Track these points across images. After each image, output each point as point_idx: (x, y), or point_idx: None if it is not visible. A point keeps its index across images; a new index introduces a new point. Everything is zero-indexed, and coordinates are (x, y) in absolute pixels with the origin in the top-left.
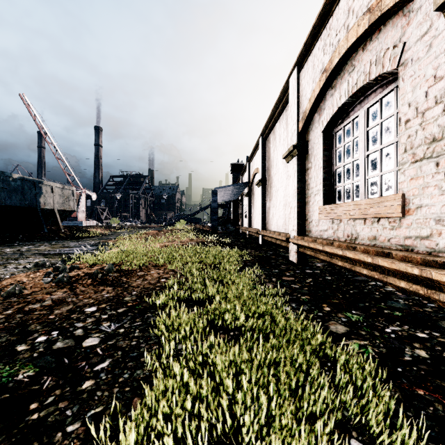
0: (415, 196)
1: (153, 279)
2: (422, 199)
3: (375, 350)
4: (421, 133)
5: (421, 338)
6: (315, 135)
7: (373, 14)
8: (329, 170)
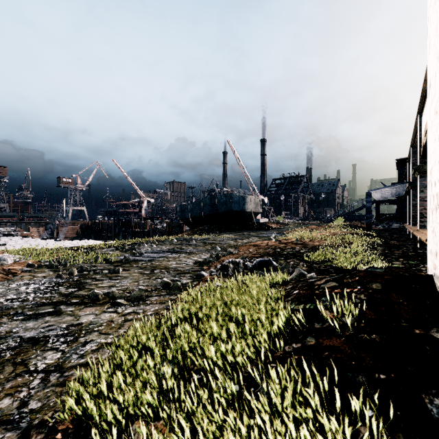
0: None
1: (317, 244)
2: None
3: (402, 266)
4: None
5: None
6: None
7: None
8: None
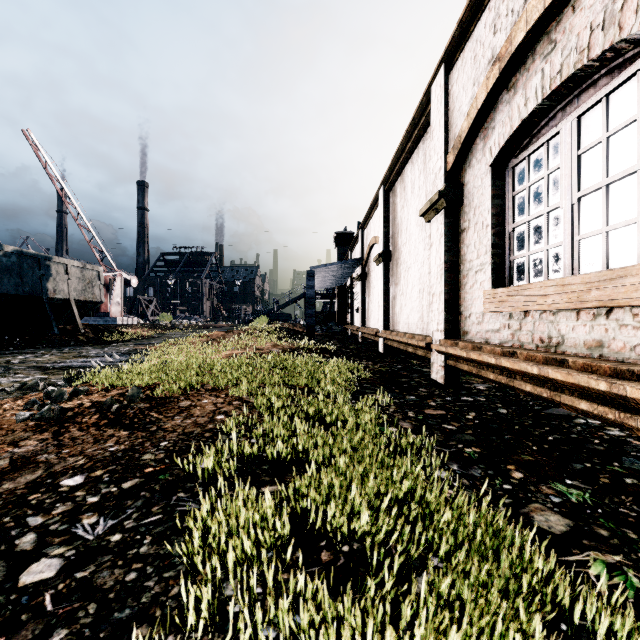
0: None
1: (203, 414)
2: None
3: None
4: None
5: None
6: (476, 173)
7: None
8: (502, 230)
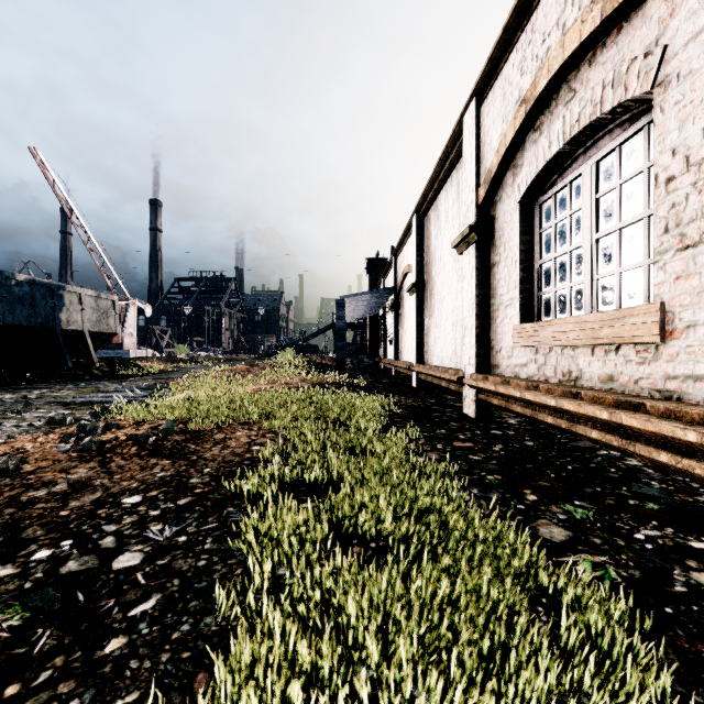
0: (684, 307)
1: (239, 445)
2: (697, 313)
3: (621, 574)
4: (695, 199)
5: (698, 552)
6: (506, 208)
7: (609, 1)
8: (530, 266)
